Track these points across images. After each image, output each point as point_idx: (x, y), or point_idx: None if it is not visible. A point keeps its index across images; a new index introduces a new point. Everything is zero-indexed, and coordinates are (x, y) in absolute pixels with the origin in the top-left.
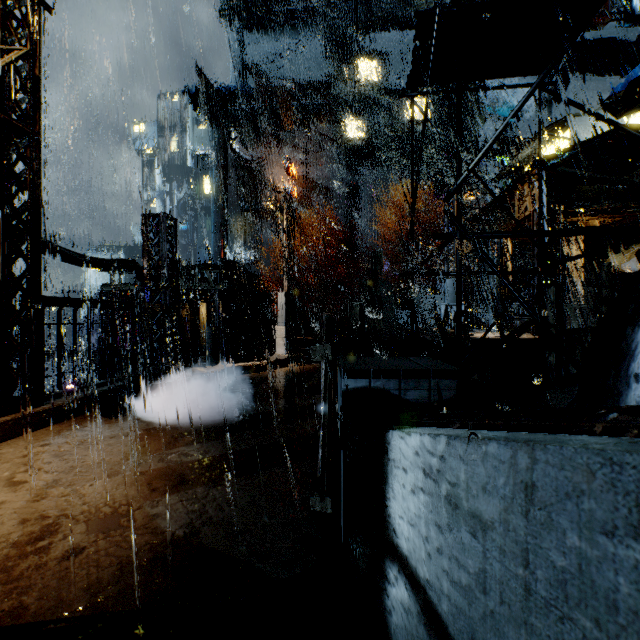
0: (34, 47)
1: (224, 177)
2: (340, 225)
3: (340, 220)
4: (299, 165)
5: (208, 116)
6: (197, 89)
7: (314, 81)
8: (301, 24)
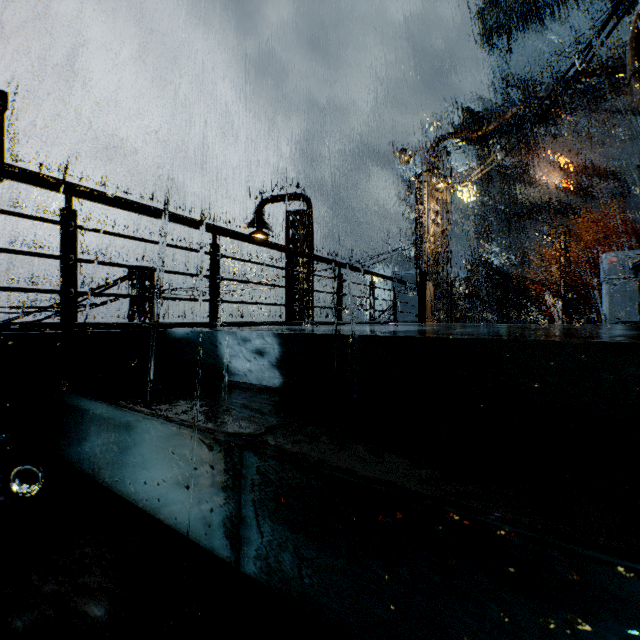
0: (450, 219)
1: (487, 189)
2: (636, 209)
3: (636, 203)
4: (575, 155)
5: (472, 140)
6: (463, 122)
7: (595, 62)
8: (578, 0)
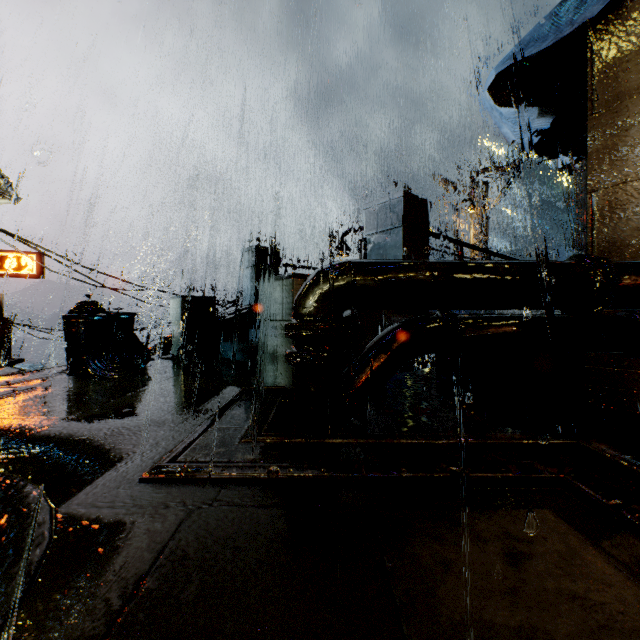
0: (486, 232)
1: (585, 177)
2: None
3: None
4: None
5: None
6: None
7: None
8: None
